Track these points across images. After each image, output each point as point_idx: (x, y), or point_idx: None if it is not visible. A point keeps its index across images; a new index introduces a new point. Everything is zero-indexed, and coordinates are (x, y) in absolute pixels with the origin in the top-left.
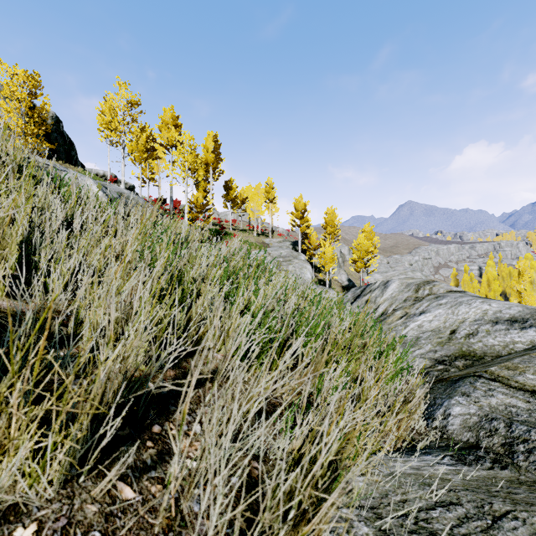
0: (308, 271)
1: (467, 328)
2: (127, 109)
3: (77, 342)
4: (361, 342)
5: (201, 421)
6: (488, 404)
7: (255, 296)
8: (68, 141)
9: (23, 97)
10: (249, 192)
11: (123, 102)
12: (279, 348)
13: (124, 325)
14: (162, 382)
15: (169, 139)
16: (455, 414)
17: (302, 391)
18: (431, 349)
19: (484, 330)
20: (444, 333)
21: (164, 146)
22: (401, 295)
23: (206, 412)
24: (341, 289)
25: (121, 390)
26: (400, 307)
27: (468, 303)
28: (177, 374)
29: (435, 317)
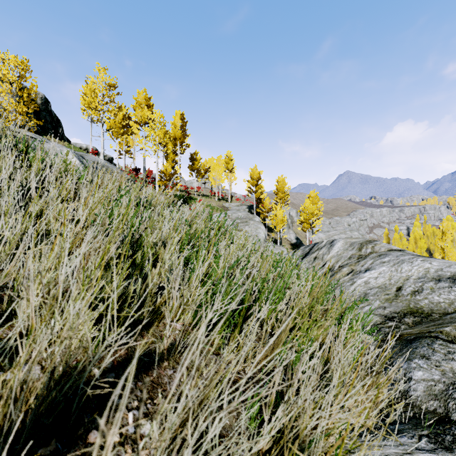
0: (262, 231)
1: (412, 285)
2: (106, 91)
3: (12, 319)
4: (322, 307)
5: (152, 417)
6: (451, 369)
7: (215, 262)
8: (55, 119)
9: (14, 79)
10: (211, 163)
11: (102, 85)
12: (241, 318)
13: (67, 300)
14: (110, 365)
15: (142, 117)
16: (417, 379)
17: (266, 364)
18: (380, 305)
19: (428, 287)
20: (390, 290)
21: (138, 123)
22: (346, 253)
23: (159, 402)
24: (290, 246)
25: (16, 426)
26: (346, 264)
27: (410, 261)
28: (129, 353)
29: (380, 274)
